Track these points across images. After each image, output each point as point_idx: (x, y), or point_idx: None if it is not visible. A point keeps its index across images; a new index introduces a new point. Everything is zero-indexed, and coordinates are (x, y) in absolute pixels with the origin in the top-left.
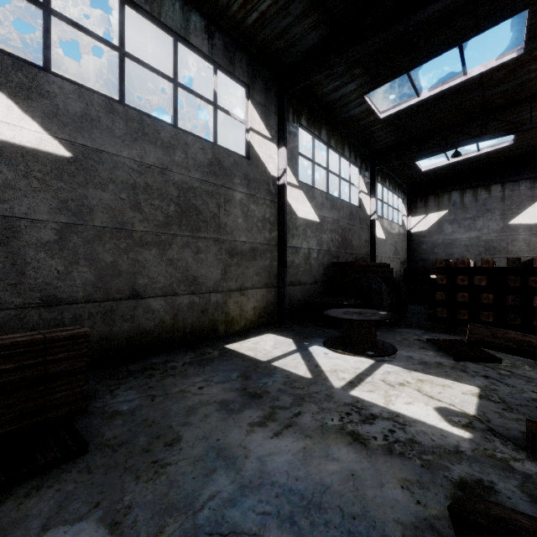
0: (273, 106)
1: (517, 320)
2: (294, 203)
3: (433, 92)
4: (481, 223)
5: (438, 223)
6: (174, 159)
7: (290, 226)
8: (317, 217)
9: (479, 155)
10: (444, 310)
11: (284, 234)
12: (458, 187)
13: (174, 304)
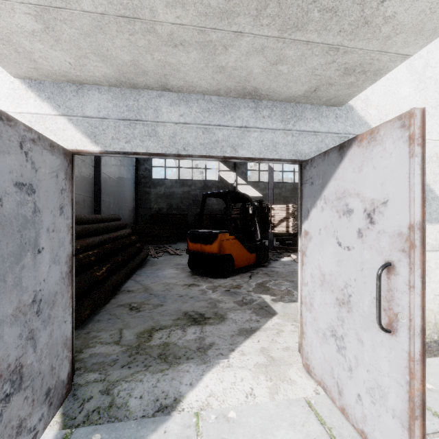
0: None
1: None
2: None
3: None
4: None
5: None
6: (282, 191)
7: None
8: None
9: None
10: None
11: None
12: None
13: None
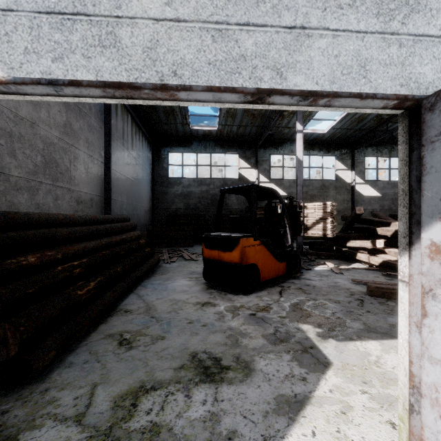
0: (348, 156)
1: None
2: (361, 191)
3: None
4: None
5: None
6: (309, 189)
7: (359, 200)
8: (379, 194)
9: None
10: None
11: (353, 204)
12: None
13: None
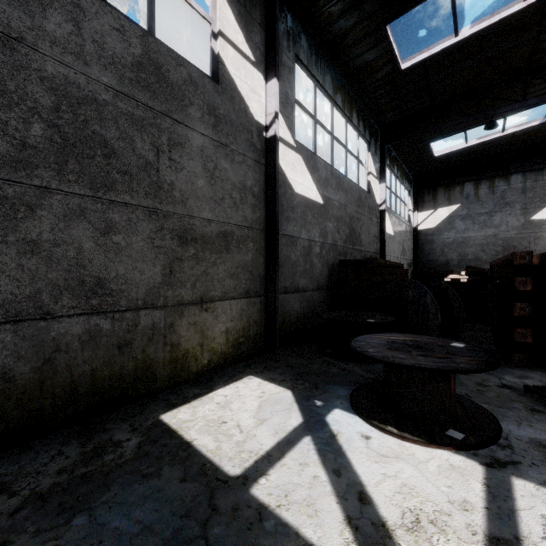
0: (257, 12)
1: None
2: (289, 171)
3: (477, 28)
4: (498, 219)
5: (448, 219)
6: (42, 26)
7: (284, 204)
8: (320, 197)
9: (502, 137)
10: (528, 332)
11: (276, 214)
12: (472, 177)
13: (42, 337)
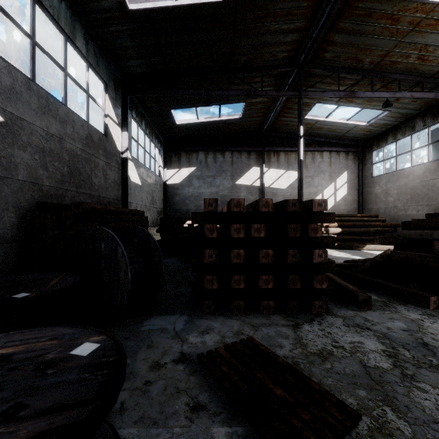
0: None
1: (298, 283)
2: None
3: (192, 1)
4: (219, 181)
5: (189, 178)
6: None
7: None
8: None
9: (219, 122)
10: (215, 279)
11: None
12: (204, 148)
13: None
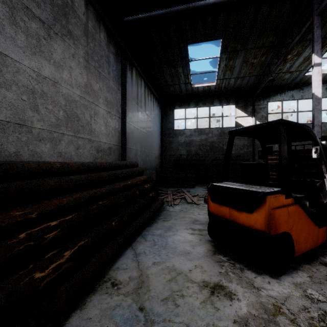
0: None
1: None
2: None
3: None
4: None
5: None
6: None
7: None
8: None
9: None
10: None
11: None
12: None
13: None
